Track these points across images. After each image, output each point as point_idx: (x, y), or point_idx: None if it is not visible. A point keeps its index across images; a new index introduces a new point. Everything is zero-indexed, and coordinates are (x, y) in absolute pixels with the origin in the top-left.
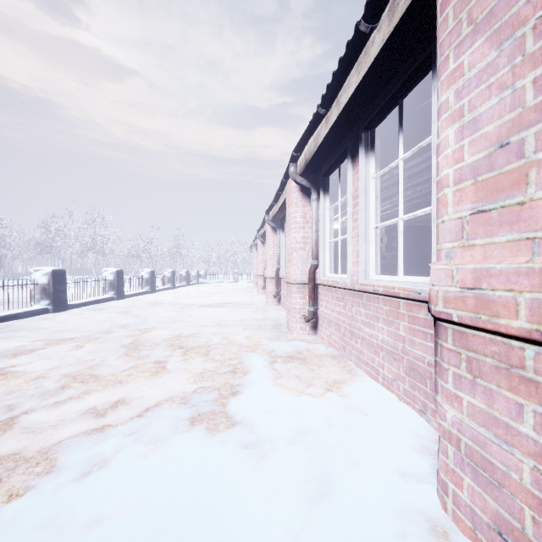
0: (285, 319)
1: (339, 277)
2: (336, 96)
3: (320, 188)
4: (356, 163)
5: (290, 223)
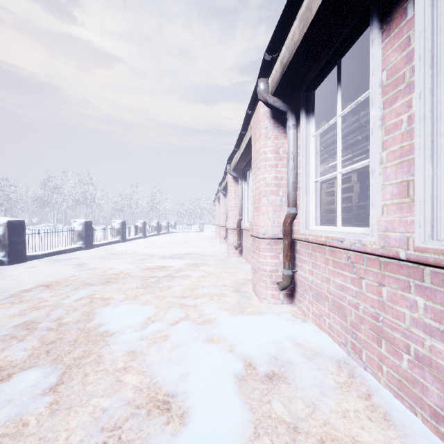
0: (249, 276)
1: (339, 231)
2: None
3: (301, 108)
4: (396, 20)
5: (258, 162)
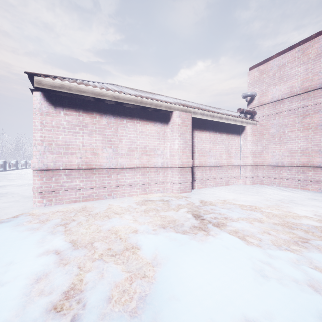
0: None
1: None
2: None
3: None
4: None
5: None
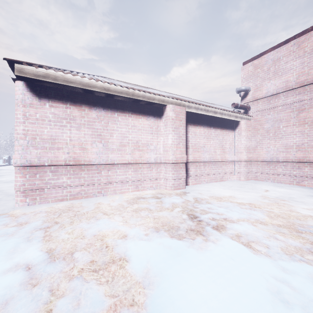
0: None
1: None
2: None
3: None
4: None
5: None
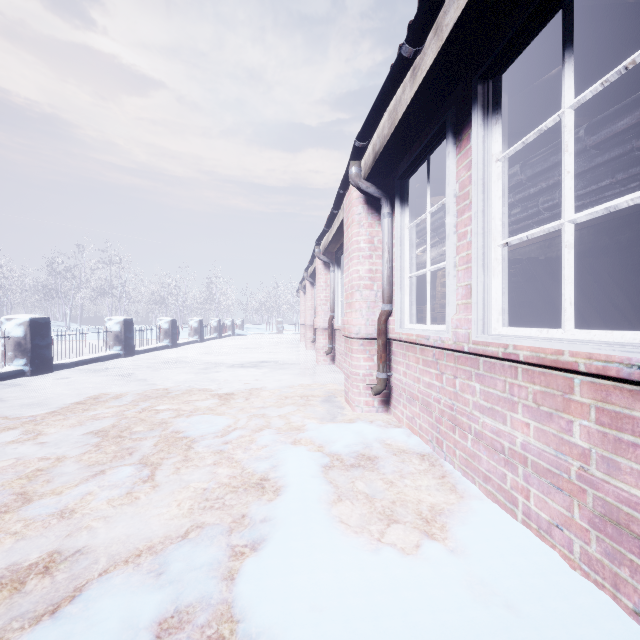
0: (342, 386)
1: (428, 329)
2: (436, 17)
3: (395, 197)
4: (464, 142)
5: (351, 252)
